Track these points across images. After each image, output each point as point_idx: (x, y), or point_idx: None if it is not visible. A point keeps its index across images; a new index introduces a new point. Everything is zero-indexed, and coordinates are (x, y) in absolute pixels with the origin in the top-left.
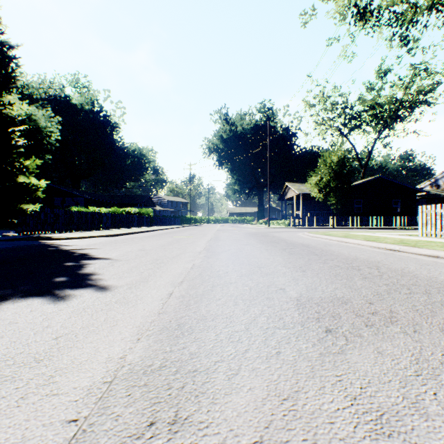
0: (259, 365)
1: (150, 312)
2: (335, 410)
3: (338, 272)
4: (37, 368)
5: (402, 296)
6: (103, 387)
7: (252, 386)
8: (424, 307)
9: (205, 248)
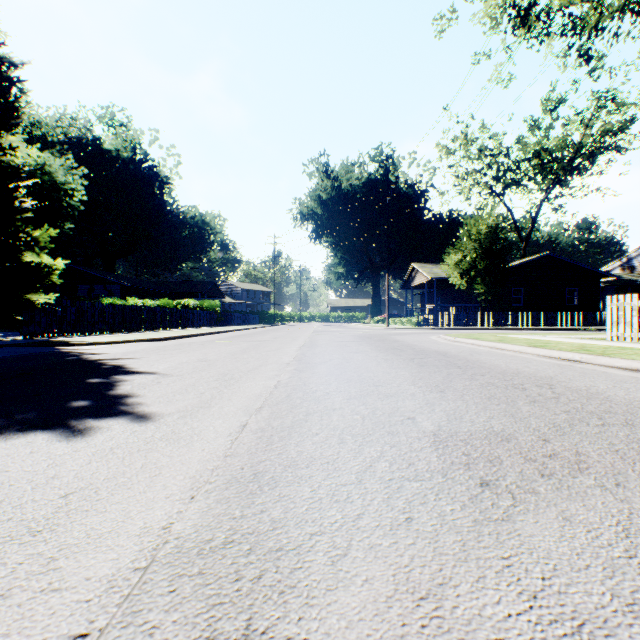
0: (380, 540)
1: (212, 454)
2: (505, 617)
3: (492, 394)
4: (30, 544)
5: (591, 429)
6: (132, 577)
7: (370, 576)
8: (628, 447)
9: (296, 357)
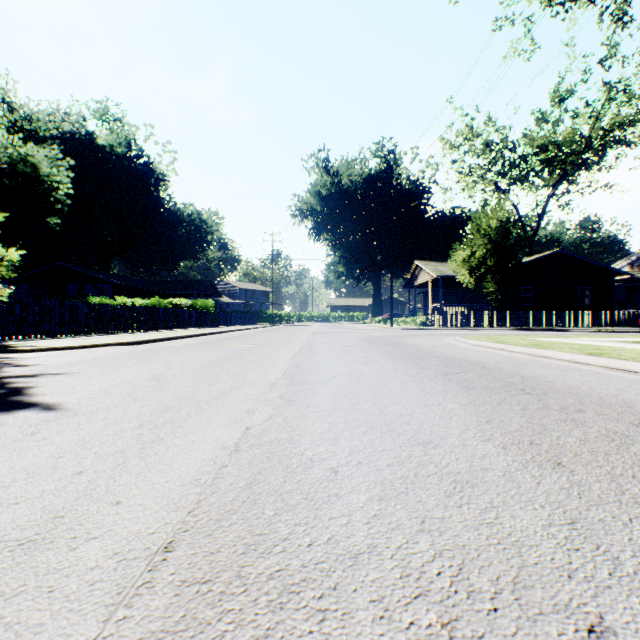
0: None
1: None
2: None
3: None
4: None
5: None
6: None
7: None
8: None
9: (287, 371)
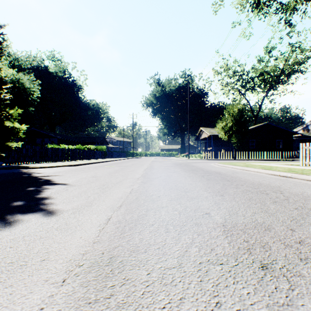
0: None
1: (86, 241)
2: None
3: (250, 197)
4: None
5: None
6: None
7: None
8: None
9: (142, 175)
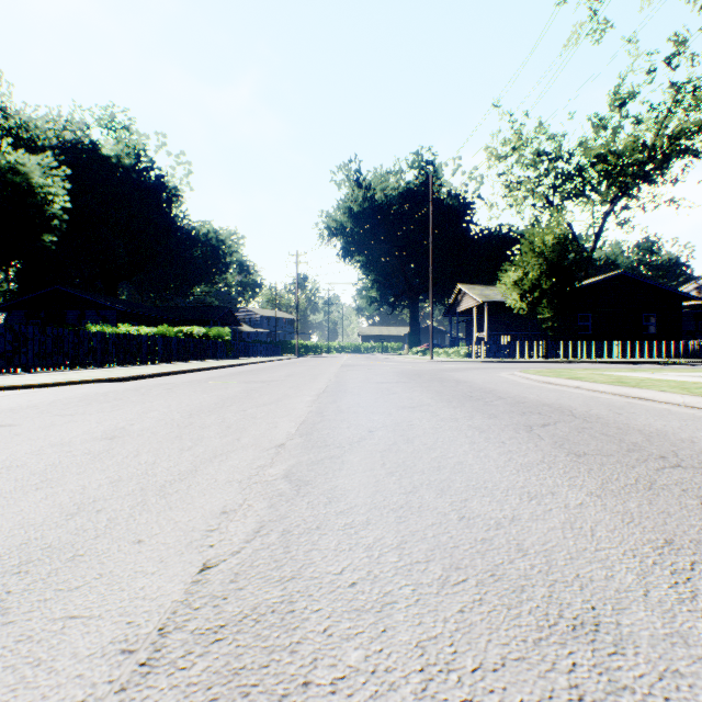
0: None
1: None
2: None
3: None
4: None
5: None
6: None
7: None
8: None
9: (304, 422)
